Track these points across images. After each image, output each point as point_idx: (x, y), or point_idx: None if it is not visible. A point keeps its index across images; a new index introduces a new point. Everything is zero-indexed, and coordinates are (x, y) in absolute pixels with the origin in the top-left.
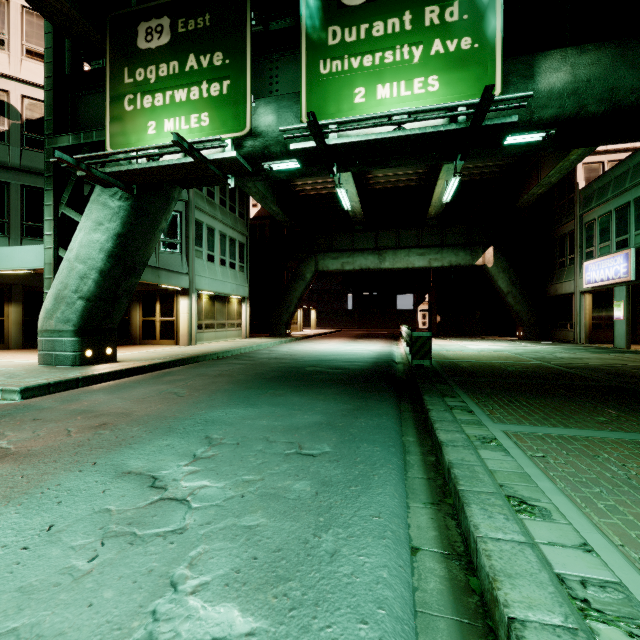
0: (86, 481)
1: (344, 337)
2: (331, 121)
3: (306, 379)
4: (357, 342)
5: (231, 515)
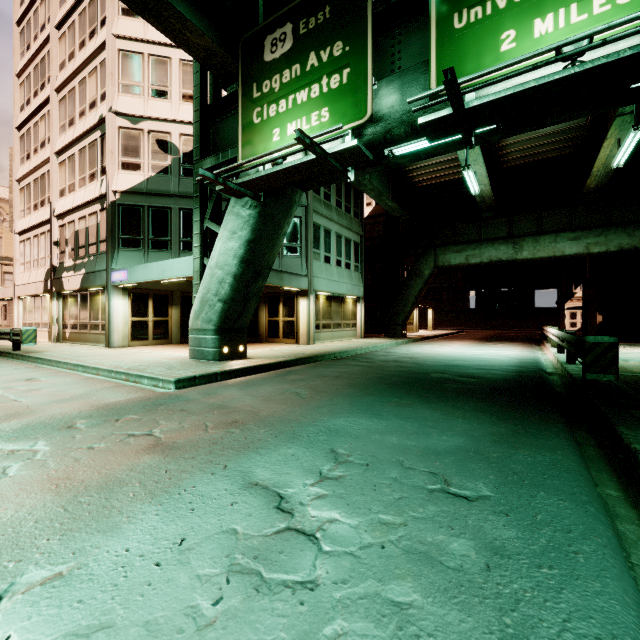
0: (217, 487)
1: (468, 339)
2: (474, 75)
3: (434, 388)
4: (486, 345)
5: (371, 576)
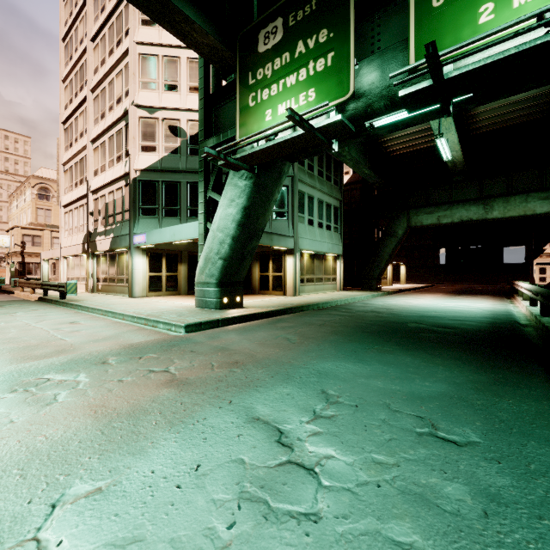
0: (224, 420)
1: (440, 292)
2: (454, 47)
3: (412, 336)
4: (458, 298)
5: (370, 513)
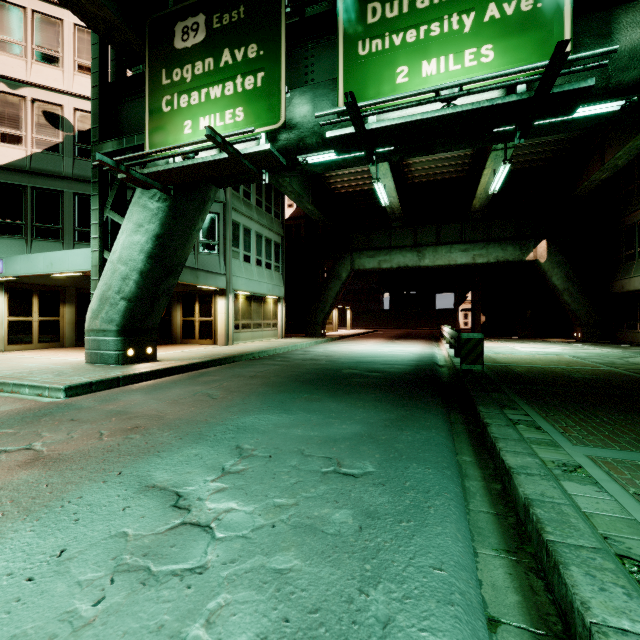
0: (108, 495)
1: (381, 338)
2: (371, 102)
3: (343, 383)
4: (395, 343)
5: (259, 552)
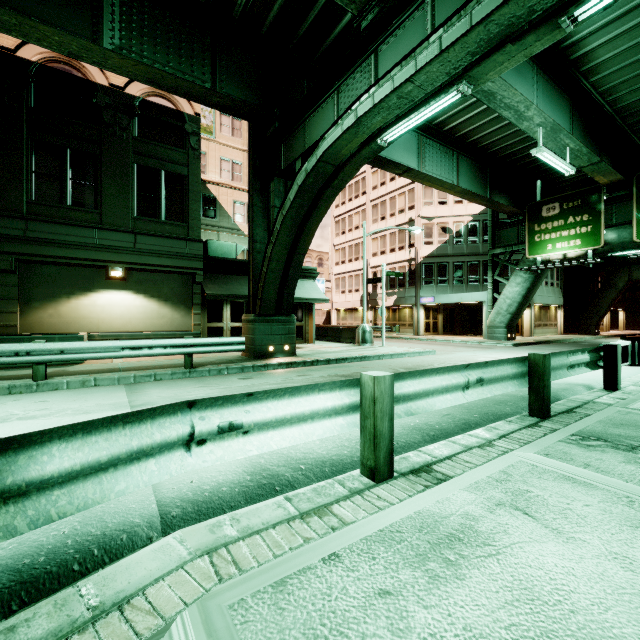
0: None
1: None
2: None
3: None
4: None
5: None
